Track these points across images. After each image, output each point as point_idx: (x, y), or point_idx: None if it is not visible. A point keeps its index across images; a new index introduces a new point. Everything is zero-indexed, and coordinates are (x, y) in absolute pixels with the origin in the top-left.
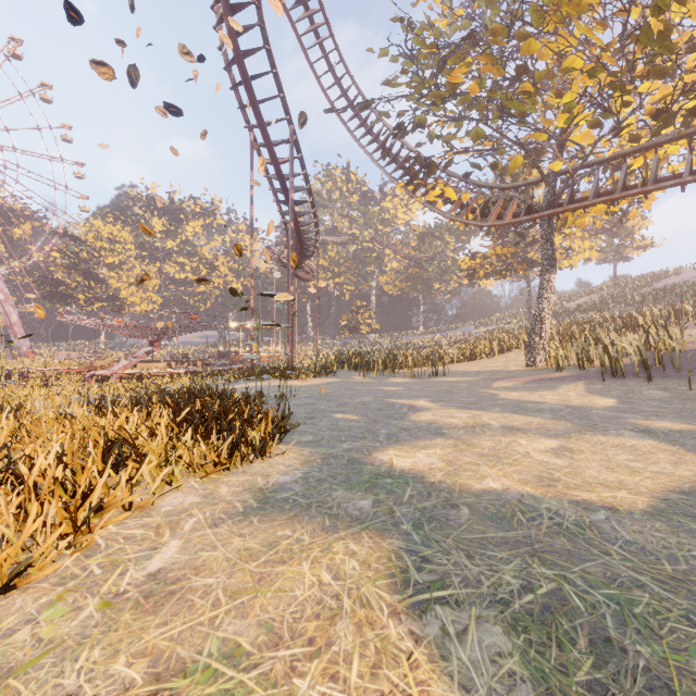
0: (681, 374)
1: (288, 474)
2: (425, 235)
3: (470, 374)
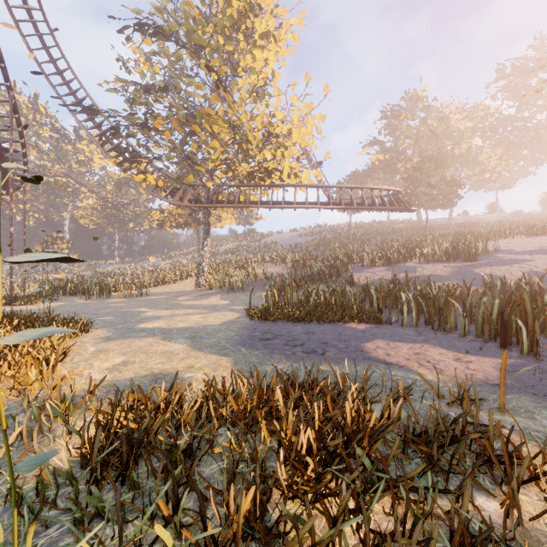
0: (254, 289)
1: (107, 334)
2: (122, 184)
3: (164, 294)
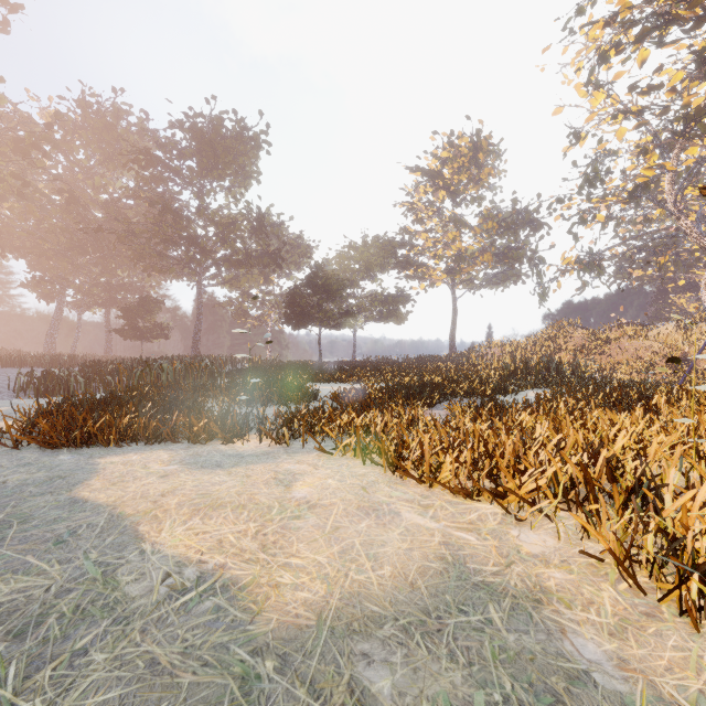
0: None
1: (614, 663)
2: None
3: None
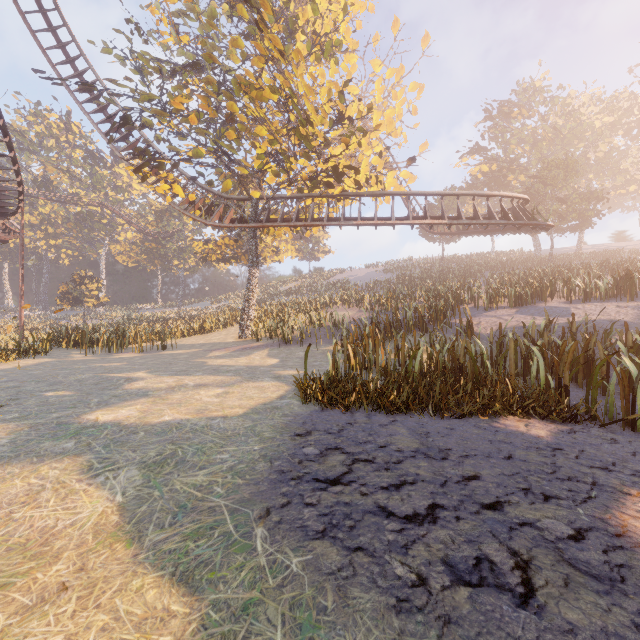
0: (318, 341)
1: None
2: (163, 212)
3: (195, 347)
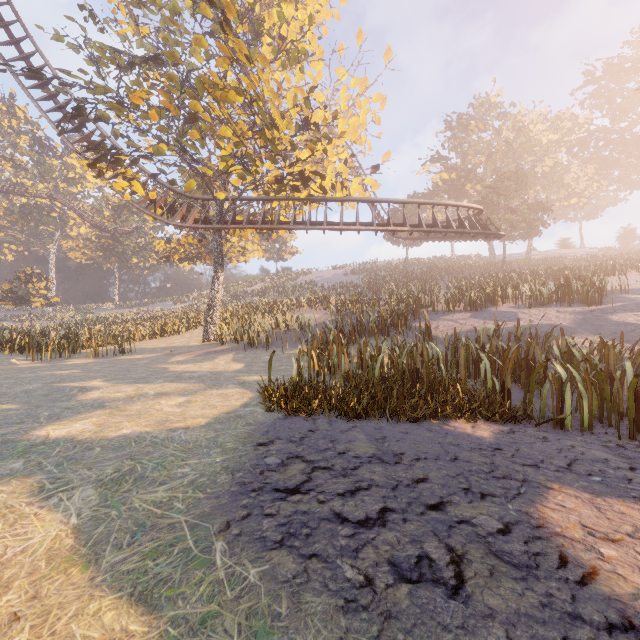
0: (284, 345)
1: None
2: (121, 207)
3: (156, 351)
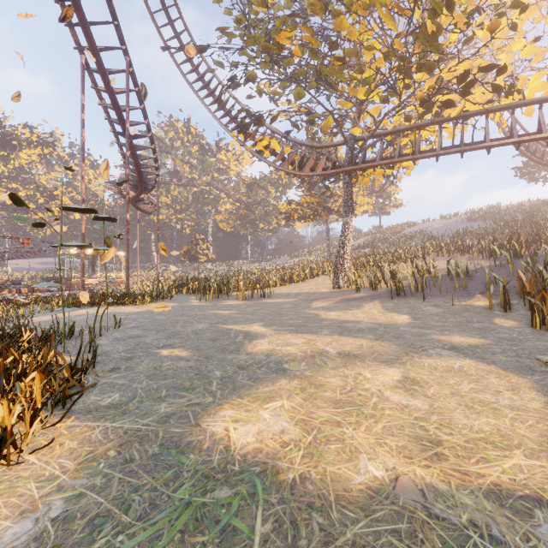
0: (442, 293)
1: (33, 512)
2: (253, 184)
3: (291, 296)
